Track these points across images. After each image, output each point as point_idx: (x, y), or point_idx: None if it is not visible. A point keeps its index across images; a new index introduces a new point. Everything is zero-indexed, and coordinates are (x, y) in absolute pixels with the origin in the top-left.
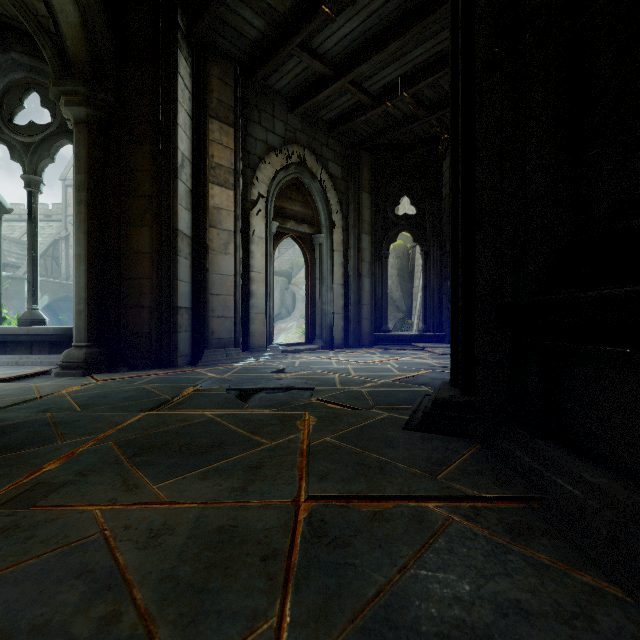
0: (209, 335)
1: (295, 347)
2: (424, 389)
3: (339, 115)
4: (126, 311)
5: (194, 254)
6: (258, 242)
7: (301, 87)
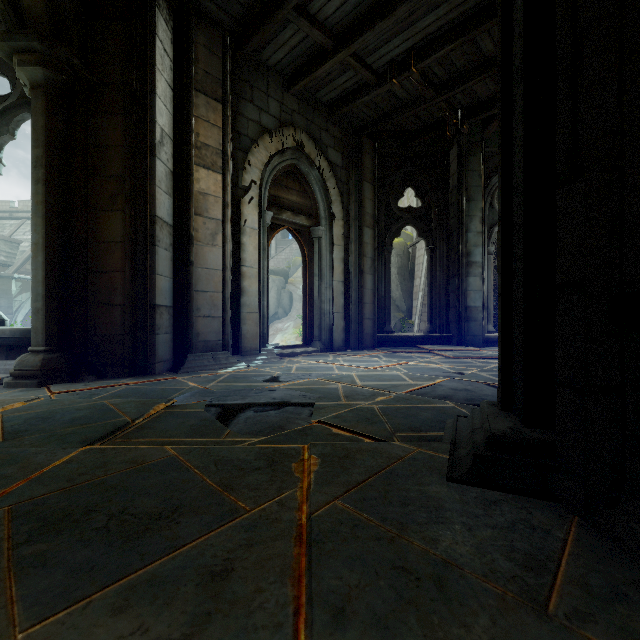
0: (194, 337)
1: (291, 350)
2: (450, 405)
3: (340, 96)
4: (94, 310)
5: (176, 245)
6: (250, 233)
7: (298, 62)
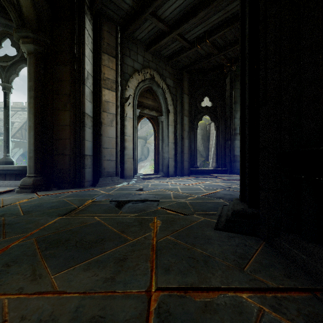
0: (102, 170)
1: (148, 176)
2: (221, 201)
3: (172, 53)
4: (56, 157)
5: (94, 126)
6: (129, 120)
7: (152, 37)
